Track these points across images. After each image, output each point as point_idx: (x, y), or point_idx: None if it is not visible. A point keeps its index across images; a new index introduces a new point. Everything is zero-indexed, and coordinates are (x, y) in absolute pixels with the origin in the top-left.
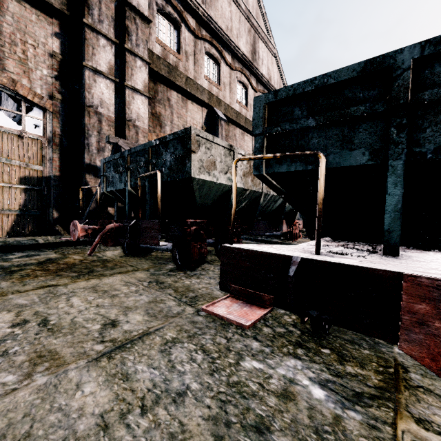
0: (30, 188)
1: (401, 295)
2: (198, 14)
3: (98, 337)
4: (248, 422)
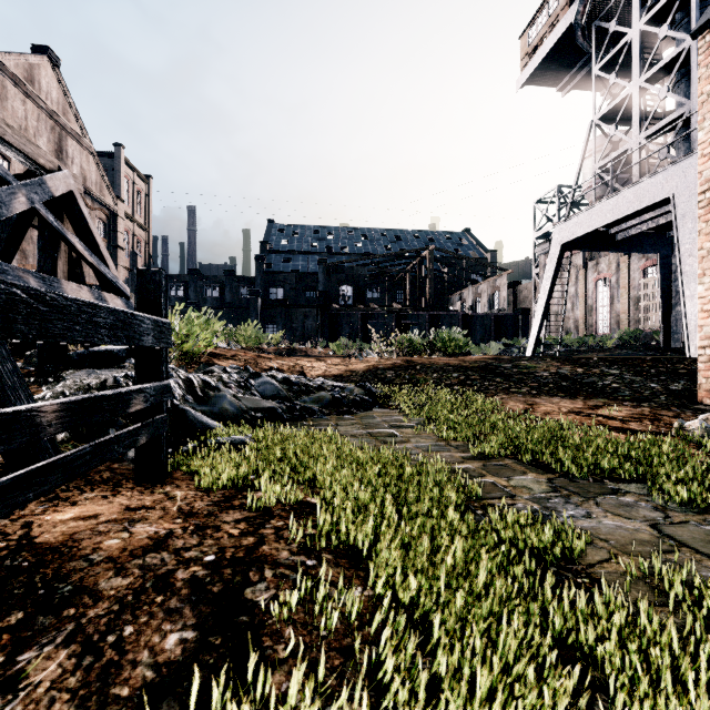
0: None
1: None
2: None
3: None
4: None
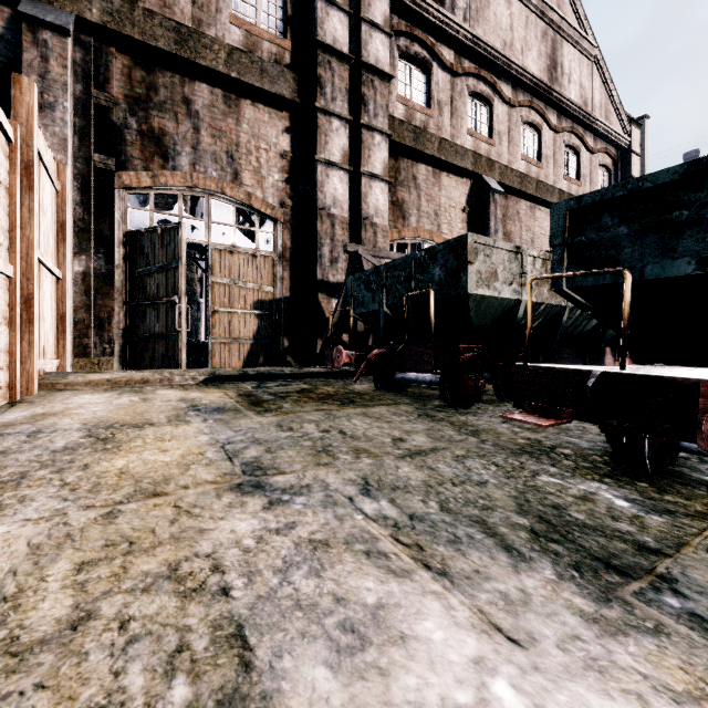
0: (263, 313)
1: (700, 400)
2: (457, 40)
3: (394, 446)
4: (545, 503)
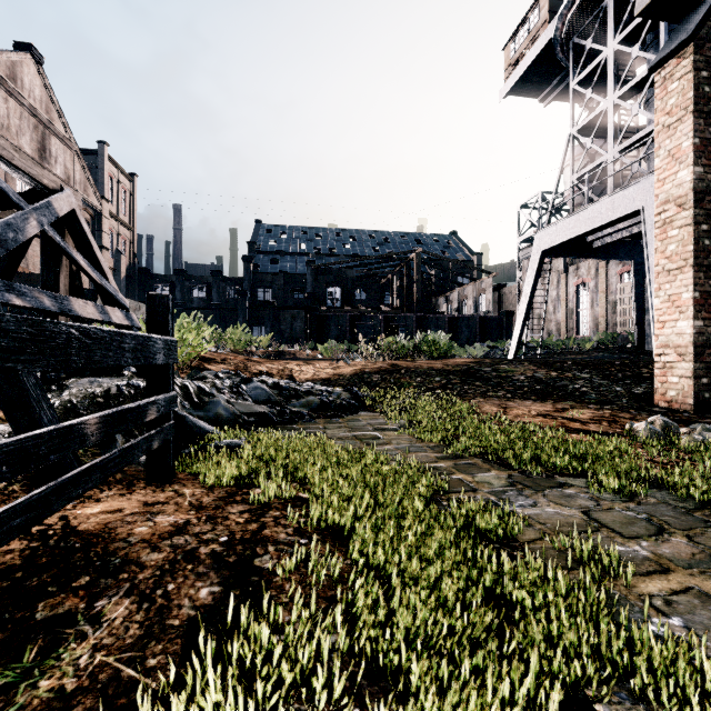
0: None
1: None
2: None
3: None
4: None
